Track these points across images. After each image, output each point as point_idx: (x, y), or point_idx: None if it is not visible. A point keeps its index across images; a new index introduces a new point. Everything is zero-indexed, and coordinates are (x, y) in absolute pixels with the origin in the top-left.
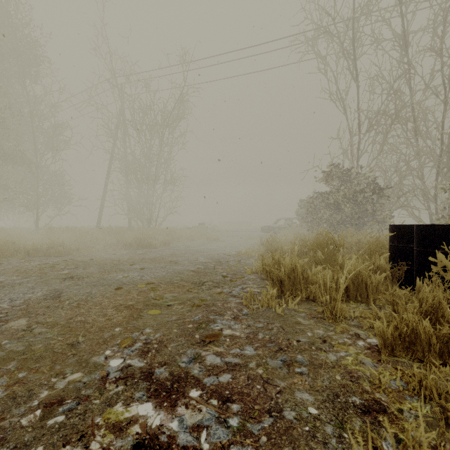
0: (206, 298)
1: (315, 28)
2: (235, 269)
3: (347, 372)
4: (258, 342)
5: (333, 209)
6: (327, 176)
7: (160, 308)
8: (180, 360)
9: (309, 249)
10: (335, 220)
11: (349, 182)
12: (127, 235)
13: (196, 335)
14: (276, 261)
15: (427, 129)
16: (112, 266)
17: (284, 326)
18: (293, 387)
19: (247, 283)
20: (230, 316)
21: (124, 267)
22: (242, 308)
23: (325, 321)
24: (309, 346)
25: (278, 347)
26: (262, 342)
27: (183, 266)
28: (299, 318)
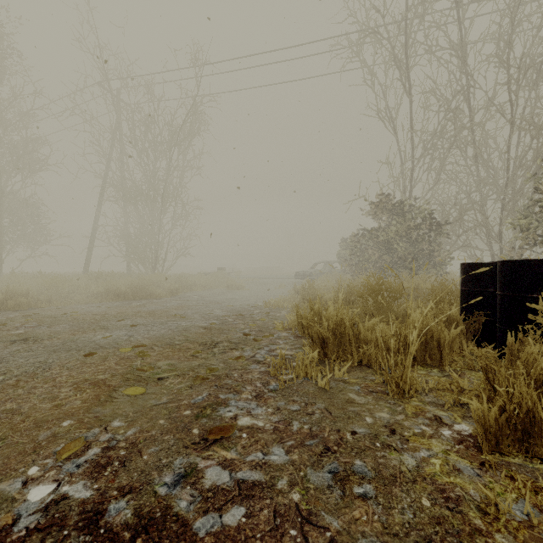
0: (217, 366)
1: (360, 30)
2: (262, 324)
3: (438, 489)
4: (292, 438)
5: (383, 250)
6: (375, 208)
7: (146, 383)
8: (159, 480)
9: (356, 298)
10: (384, 263)
11: (402, 216)
12: (121, 282)
13: (194, 429)
14: (316, 313)
15: (490, 155)
16: (91, 323)
17: (330, 408)
18: (354, 528)
19: (277, 343)
20: (251, 393)
21: (109, 324)
22: (269, 380)
23: (389, 397)
24: (370, 441)
25: (323, 446)
26: (298, 438)
27: (191, 322)
28: (351, 393)
